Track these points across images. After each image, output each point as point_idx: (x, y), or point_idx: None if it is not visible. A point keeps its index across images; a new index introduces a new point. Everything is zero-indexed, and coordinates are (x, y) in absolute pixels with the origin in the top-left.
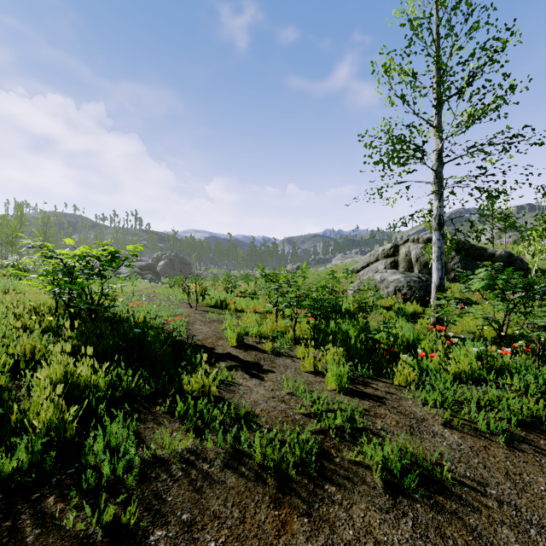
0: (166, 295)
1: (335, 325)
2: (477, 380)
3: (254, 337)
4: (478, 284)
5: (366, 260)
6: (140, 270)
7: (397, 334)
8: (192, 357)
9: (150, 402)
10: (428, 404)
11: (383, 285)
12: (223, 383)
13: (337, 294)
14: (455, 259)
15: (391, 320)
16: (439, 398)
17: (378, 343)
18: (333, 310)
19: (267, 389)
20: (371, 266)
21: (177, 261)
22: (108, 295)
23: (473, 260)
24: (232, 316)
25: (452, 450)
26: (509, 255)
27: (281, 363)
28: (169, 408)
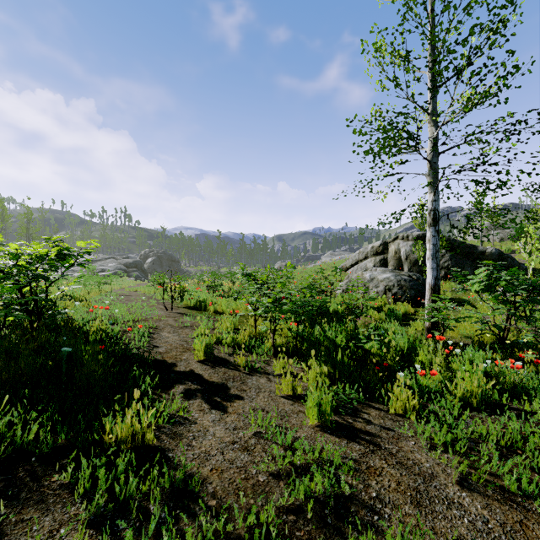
0: (147, 294)
1: (320, 333)
2: (488, 405)
3: (228, 347)
4: (477, 285)
5: (355, 258)
6: (126, 267)
7: (389, 342)
8: (143, 378)
9: (48, 465)
10: (435, 447)
11: (373, 284)
12: (171, 421)
13: (325, 293)
14: (446, 257)
15: (382, 325)
16: (449, 438)
17: (369, 354)
18: (319, 311)
19: (228, 428)
20: (360, 264)
21: (165, 258)
22: (51, 300)
23: (463, 258)
24: (209, 320)
25: (478, 534)
26: (500, 253)
27: (253, 384)
28: (73, 475)
